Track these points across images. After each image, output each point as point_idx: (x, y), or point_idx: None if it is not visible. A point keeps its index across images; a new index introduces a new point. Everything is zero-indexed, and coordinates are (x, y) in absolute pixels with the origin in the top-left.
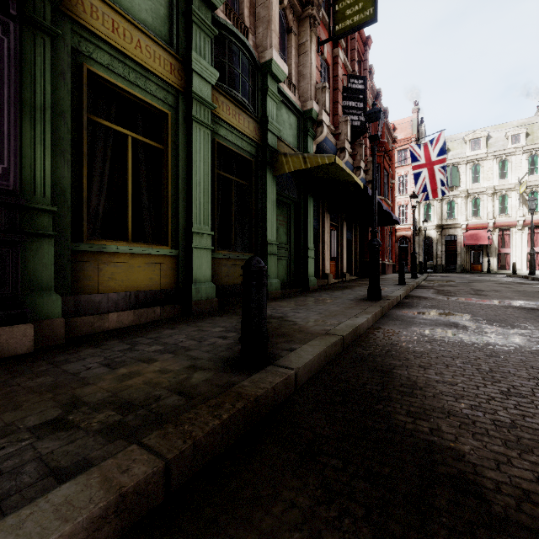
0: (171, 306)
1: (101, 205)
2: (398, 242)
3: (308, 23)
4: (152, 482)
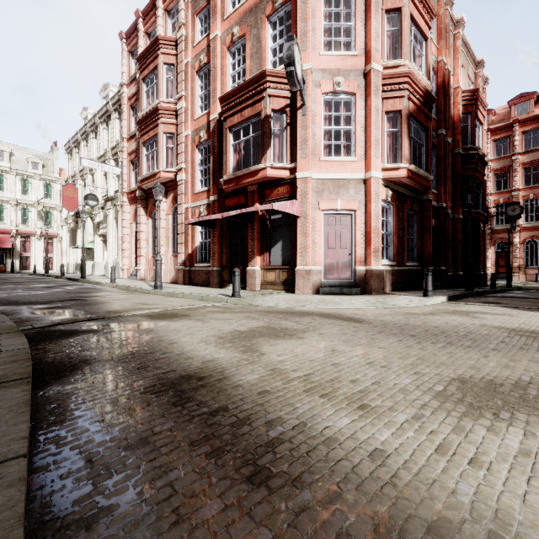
0: None
1: None
2: None
3: None
4: None
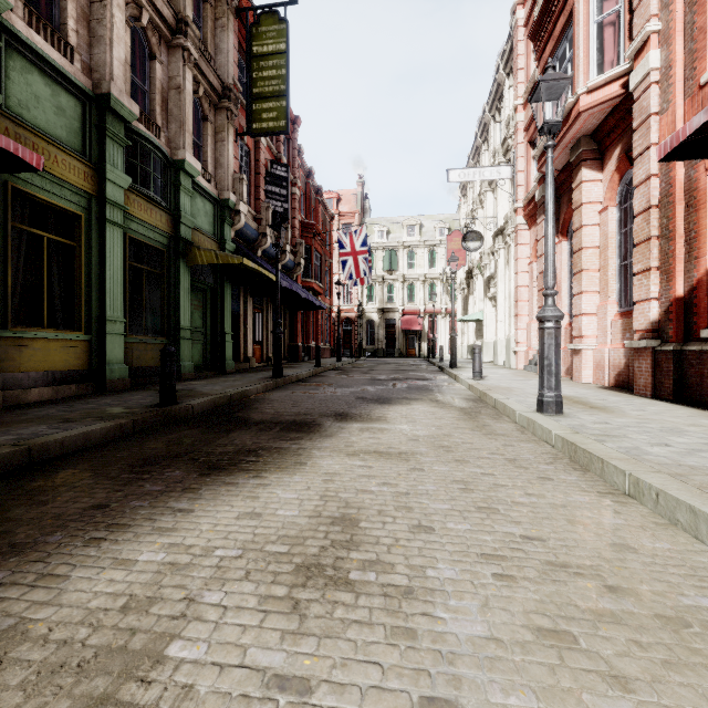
0: (85, 385)
1: (17, 296)
2: (343, 323)
3: (225, 114)
4: (130, 425)
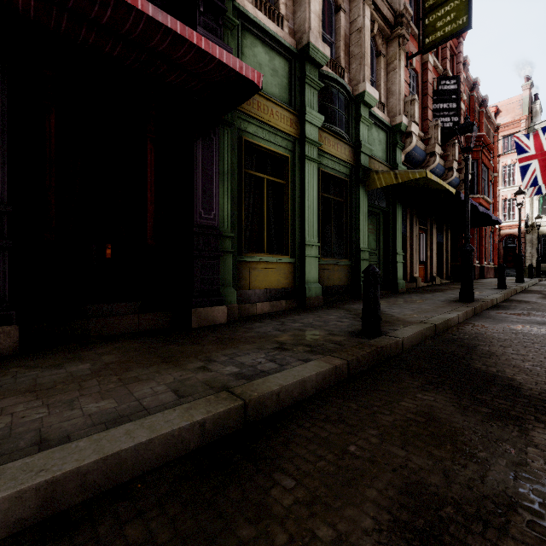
0: (291, 301)
1: (248, 229)
2: (503, 241)
3: (397, 42)
4: (344, 367)
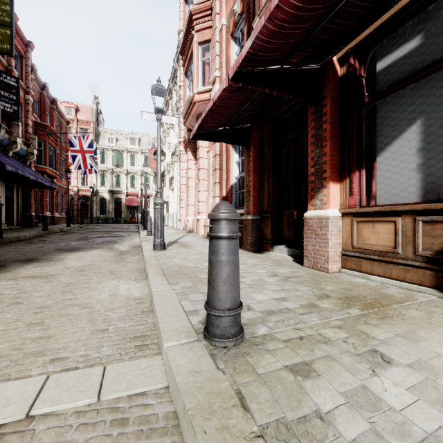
0: None
1: None
2: (81, 199)
3: None
4: None
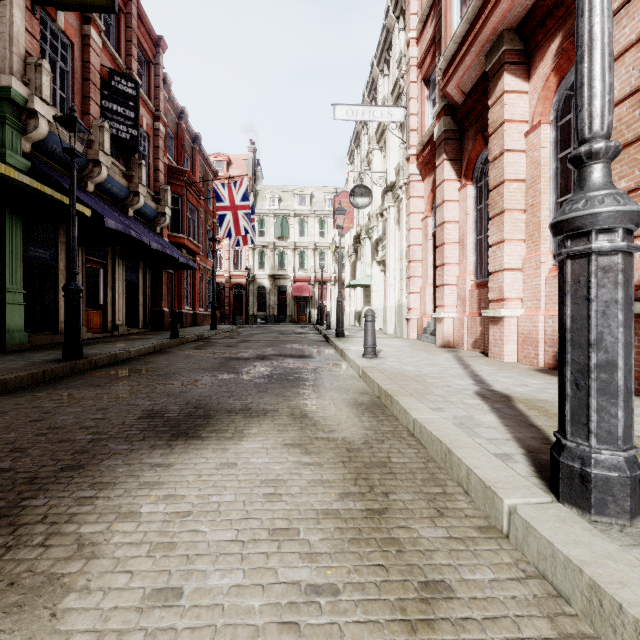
0: None
1: None
2: (233, 289)
3: None
4: None
